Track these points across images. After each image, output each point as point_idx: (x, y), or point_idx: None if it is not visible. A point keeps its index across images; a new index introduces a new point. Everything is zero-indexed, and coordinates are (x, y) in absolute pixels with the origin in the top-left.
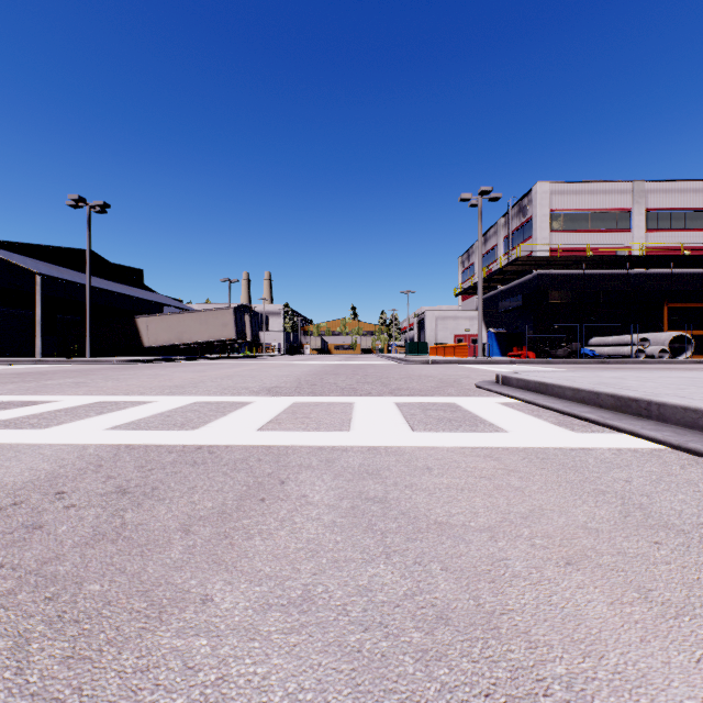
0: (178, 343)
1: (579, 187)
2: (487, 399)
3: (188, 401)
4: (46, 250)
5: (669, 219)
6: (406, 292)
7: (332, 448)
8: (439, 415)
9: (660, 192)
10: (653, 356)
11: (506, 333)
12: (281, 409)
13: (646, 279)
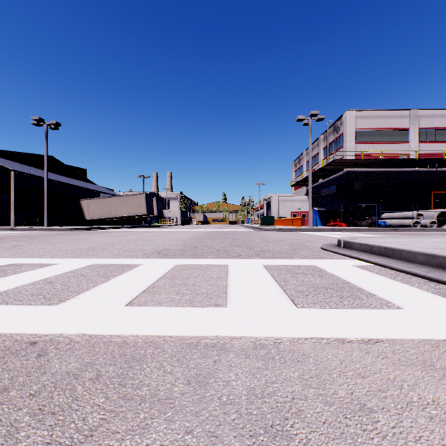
0: (108, 217)
1: (374, 113)
2: (340, 261)
3: (85, 264)
4: (21, 156)
5: (434, 134)
6: (259, 184)
7: (206, 343)
8: (311, 281)
9: (428, 117)
10: (426, 225)
11: (325, 210)
12: (162, 273)
13: (419, 174)
